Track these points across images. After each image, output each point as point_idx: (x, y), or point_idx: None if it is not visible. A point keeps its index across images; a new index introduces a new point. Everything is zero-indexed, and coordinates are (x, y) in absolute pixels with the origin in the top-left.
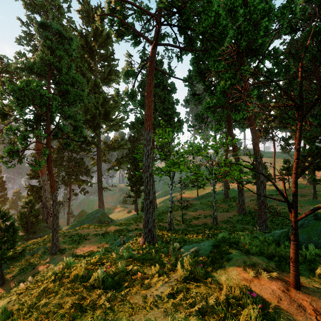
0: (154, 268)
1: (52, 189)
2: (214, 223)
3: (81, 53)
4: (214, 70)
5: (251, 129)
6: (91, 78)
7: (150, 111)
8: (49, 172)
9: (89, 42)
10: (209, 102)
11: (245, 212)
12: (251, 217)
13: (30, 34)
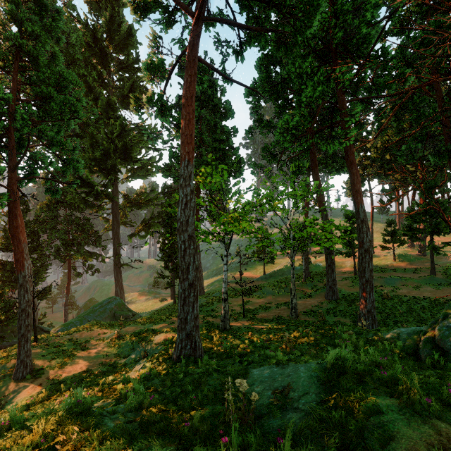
0: (186, 449)
1: (18, 266)
2: (293, 316)
3: (85, 55)
4: (295, 72)
5: (350, 168)
6: (101, 95)
7: (191, 128)
8: (12, 235)
9: (98, 39)
10: (288, 121)
11: (336, 297)
12: (346, 305)
13: None
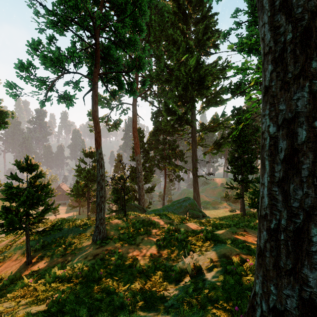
0: None
1: (96, 144)
2: None
3: (172, 20)
4: None
5: None
6: (182, 43)
7: None
8: (93, 118)
9: (181, 5)
10: None
11: None
12: None
13: None
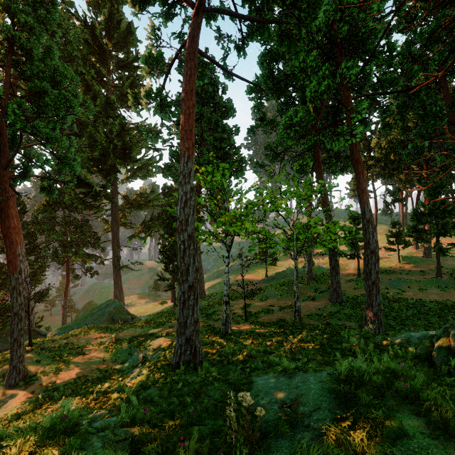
0: None
1: (10, 267)
2: (297, 319)
3: (83, 53)
4: (299, 66)
5: (356, 166)
6: (100, 93)
7: (190, 123)
8: (4, 235)
9: (97, 36)
10: (292, 117)
11: (341, 300)
12: (351, 308)
13: None
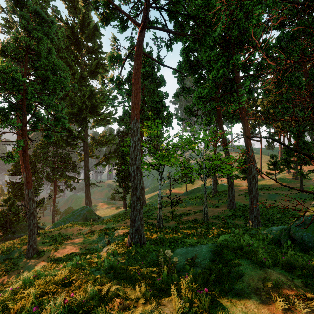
0: (139, 285)
1: (28, 186)
2: (205, 219)
3: (66, 44)
4: (205, 59)
5: (243, 121)
6: (77, 71)
7: (138, 99)
8: (25, 166)
9: (75, 33)
10: (201, 92)
11: (235, 207)
12: (241, 212)
13: (11, 21)
